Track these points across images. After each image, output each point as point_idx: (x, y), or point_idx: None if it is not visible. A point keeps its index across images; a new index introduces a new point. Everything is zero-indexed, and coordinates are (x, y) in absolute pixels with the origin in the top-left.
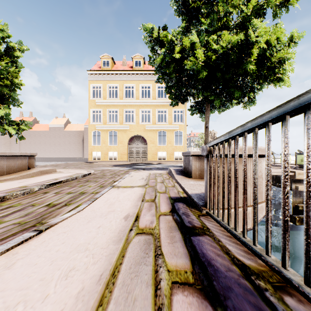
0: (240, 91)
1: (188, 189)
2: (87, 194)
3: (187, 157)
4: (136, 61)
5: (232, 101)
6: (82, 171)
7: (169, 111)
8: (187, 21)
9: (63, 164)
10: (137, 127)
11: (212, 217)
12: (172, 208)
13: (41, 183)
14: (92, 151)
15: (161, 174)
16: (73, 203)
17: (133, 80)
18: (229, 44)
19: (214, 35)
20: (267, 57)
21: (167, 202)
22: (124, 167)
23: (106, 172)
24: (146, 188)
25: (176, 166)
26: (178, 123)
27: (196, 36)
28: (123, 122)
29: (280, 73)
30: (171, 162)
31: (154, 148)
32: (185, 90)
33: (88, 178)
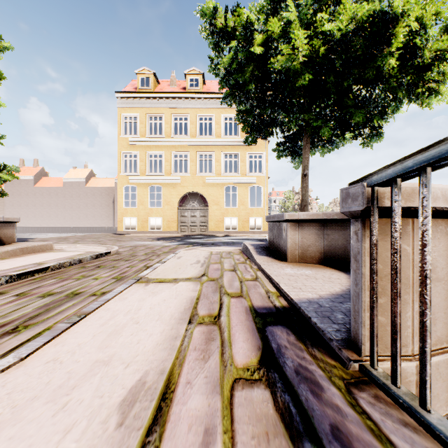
0: (365, 113)
1: (288, 287)
2: (81, 298)
3: (277, 223)
4: (192, 79)
5: (344, 135)
6: (97, 249)
7: (241, 155)
8: (273, 2)
9: (77, 237)
10: (193, 180)
11: (400, 404)
12: (262, 347)
13: (2, 273)
14: (123, 217)
15: (230, 254)
16: (35, 324)
17: (187, 108)
18: (352, 23)
19: (322, 13)
20: (417, 48)
21: (249, 326)
22: (170, 241)
23: (138, 250)
24: (203, 284)
25: (252, 239)
26: (255, 174)
27: (292, 9)
28: (171, 172)
29: (433, 80)
30: (244, 233)
31: (218, 213)
32: (271, 113)
33: (102, 261)
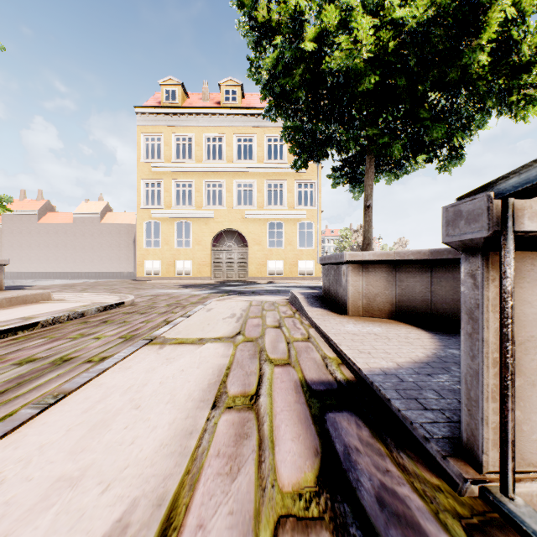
0: (444, 126)
1: (353, 351)
2: (72, 366)
3: (334, 266)
4: (228, 91)
5: (416, 156)
6: (108, 298)
7: (288, 184)
8: None
9: (87, 284)
10: (229, 214)
11: None
12: (321, 450)
13: None
14: (144, 260)
15: (274, 305)
16: None
17: (222, 126)
18: (431, 8)
19: None
20: (513, 42)
21: (300, 413)
22: (201, 289)
23: (159, 300)
24: (237, 347)
25: (302, 287)
26: (306, 207)
27: None
28: (202, 205)
29: (532, 84)
30: (292, 280)
31: (260, 254)
32: (325, 128)
33: (111, 314)
